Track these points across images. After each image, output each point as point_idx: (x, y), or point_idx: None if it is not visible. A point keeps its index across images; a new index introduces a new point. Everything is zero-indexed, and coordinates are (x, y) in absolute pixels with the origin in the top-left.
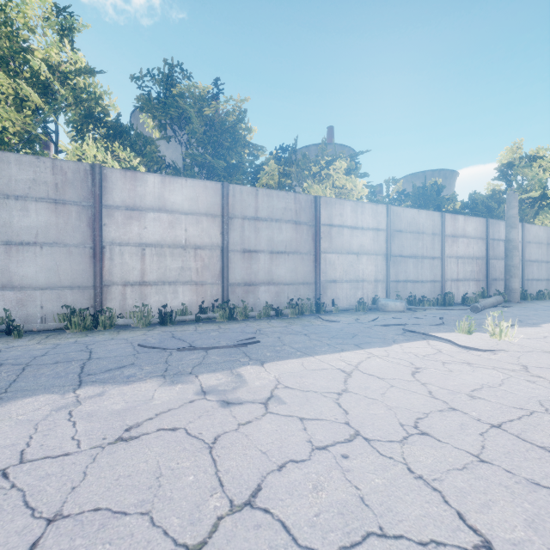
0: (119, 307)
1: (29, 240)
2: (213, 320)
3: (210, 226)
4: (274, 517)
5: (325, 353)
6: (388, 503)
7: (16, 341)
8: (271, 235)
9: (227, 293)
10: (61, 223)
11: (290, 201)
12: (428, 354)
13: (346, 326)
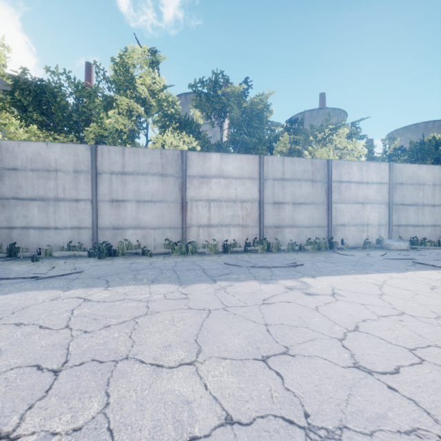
0: (195, 241)
1: (148, 199)
2: (255, 251)
3: (251, 186)
4: (373, 335)
5: (355, 274)
6: (436, 338)
7: (151, 258)
8: (293, 190)
9: (262, 233)
10: (164, 188)
11: (307, 165)
12: (440, 279)
13: (361, 259)
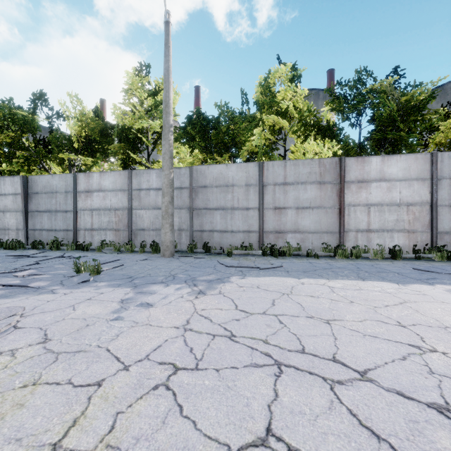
0: (353, 245)
1: (307, 206)
2: (428, 259)
3: (420, 187)
4: None
5: None
6: None
7: (320, 260)
8: None
9: (435, 239)
10: (322, 195)
11: None
12: None
13: None
